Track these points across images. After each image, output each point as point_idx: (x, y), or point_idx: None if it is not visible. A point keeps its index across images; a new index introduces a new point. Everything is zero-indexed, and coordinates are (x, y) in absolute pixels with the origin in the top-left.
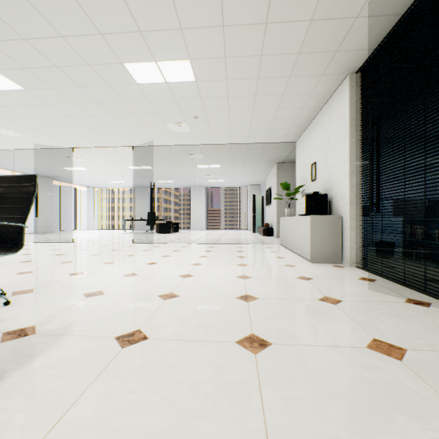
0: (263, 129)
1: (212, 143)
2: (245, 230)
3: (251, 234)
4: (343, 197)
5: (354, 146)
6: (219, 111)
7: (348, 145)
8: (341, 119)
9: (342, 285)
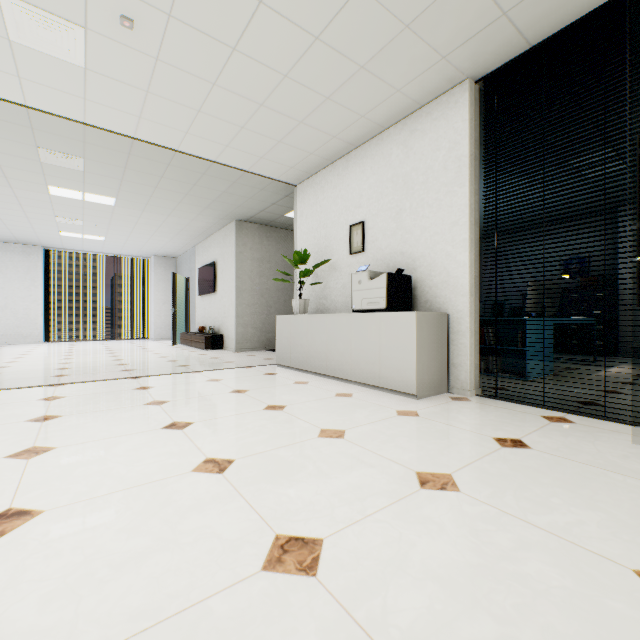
0: (266, 139)
1: (131, 134)
2: (146, 340)
3: (174, 347)
4: (453, 282)
5: (474, 200)
6: (208, 37)
7: (468, 195)
8: (447, 152)
9: (589, 444)
